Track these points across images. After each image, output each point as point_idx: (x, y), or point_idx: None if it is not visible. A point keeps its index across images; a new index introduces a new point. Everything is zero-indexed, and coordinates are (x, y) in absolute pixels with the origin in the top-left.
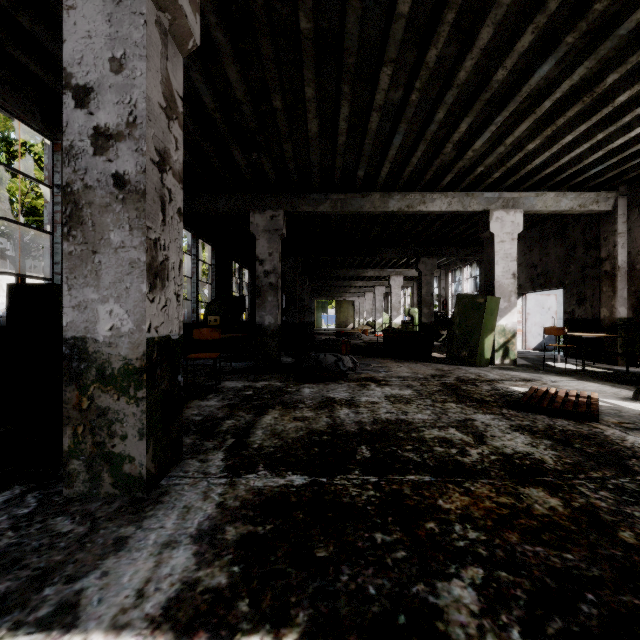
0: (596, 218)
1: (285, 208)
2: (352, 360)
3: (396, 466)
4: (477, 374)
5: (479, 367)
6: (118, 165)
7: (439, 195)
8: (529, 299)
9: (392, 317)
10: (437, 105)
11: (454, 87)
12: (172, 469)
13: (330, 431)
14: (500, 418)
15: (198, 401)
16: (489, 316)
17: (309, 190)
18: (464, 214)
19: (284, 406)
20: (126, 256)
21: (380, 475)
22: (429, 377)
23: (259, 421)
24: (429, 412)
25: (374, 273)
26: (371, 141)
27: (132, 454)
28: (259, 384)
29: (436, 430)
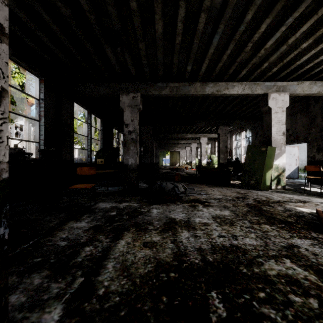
0: None
1: (141, 92)
2: (183, 186)
3: None
4: (265, 196)
5: (263, 191)
6: None
7: (237, 83)
8: None
9: (201, 160)
10: (248, 7)
11: None
12: None
13: (176, 264)
14: (318, 244)
15: (72, 222)
16: (269, 159)
17: (156, 81)
18: (248, 98)
19: (137, 228)
20: None
21: None
22: (235, 199)
23: (113, 248)
24: (254, 236)
25: (191, 136)
26: (198, 41)
27: None
28: (122, 205)
29: (273, 262)
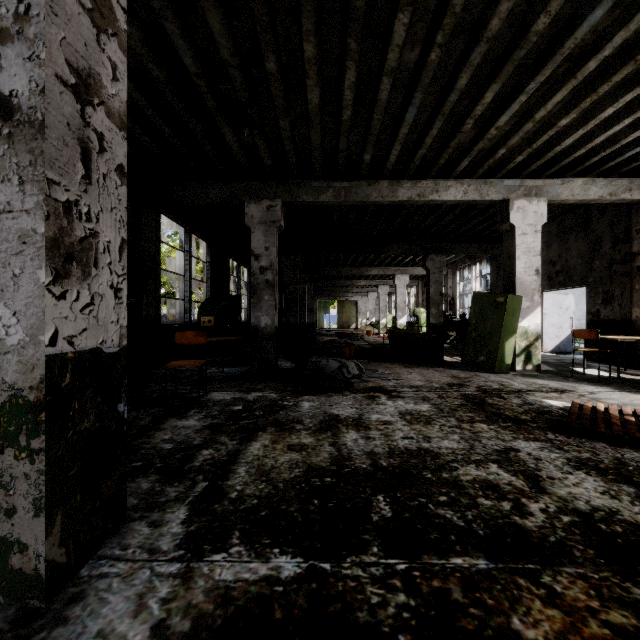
0: (626, 209)
1: (283, 198)
2: (357, 366)
3: (431, 536)
4: (500, 383)
5: (499, 374)
6: (1, 81)
7: (454, 183)
8: (546, 298)
9: (397, 317)
10: (460, 68)
11: (483, 42)
12: (105, 542)
13: (334, 468)
14: (549, 447)
15: (175, 420)
16: (510, 317)
17: (310, 178)
18: (478, 206)
19: (277, 428)
20: (14, 225)
21: (410, 556)
22: (446, 387)
23: (244, 451)
24: (457, 437)
25: (378, 272)
26: (380, 116)
27: (23, 539)
28: (251, 396)
29: (473, 467)
